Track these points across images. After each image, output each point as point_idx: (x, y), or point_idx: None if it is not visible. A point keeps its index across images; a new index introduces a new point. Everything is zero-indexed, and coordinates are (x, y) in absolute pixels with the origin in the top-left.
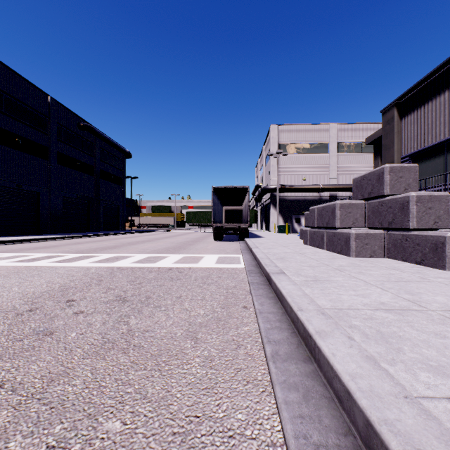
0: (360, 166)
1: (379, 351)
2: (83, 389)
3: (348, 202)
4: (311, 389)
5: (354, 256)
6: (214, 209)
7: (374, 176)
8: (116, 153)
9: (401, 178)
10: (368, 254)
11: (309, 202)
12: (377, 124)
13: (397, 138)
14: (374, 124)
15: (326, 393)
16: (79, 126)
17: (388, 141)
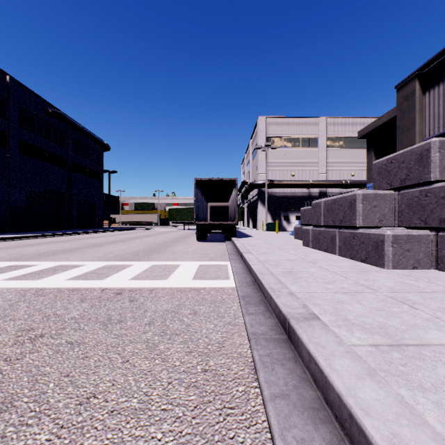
0: (350, 161)
1: None
2: None
3: (373, 193)
4: None
5: (391, 267)
6: (196, 205)
7: (411, 157)
8: (92, 145)
9: None
10: (409, 264)
11: (298, 198)
12: (367, 118)
13: (419, 117)
14: (364, 119)
15: None
16: (47, 112)
17: (406, 121)
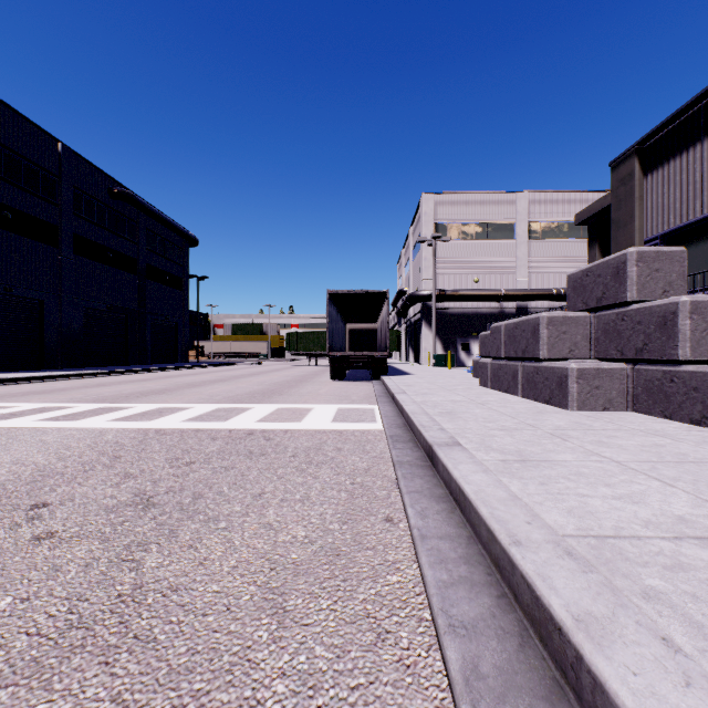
0: (565, 260)
1: None
2: None
3: (561, 315)
4: None
5: (576, 408)
6: (330, 329)
7: (608, 270)
8: (173, 238)
9: (657, 272)
10: (599, 405)
11: (484, 317)
12: (591, 192)
13: (639, 208)
14: (587, 193)
15: None
16: (111, 192)
17: (623, 214)
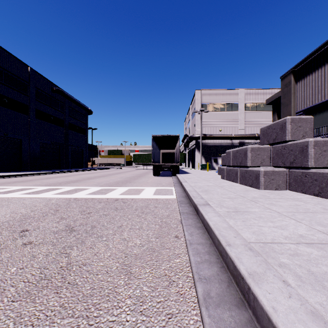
0: (261, 120)
1: (321, 302)
2: None
3: (257, 146)
4: None
5: (263, 189)
6: (153, 152)
7: (278, 126)
8: (81, 110)
9: (299, 127)
10: (273, 187)
11: (224, 147)
12: (274, 89)
13: (293, 98)
14: (271, 90)
15: None
16: (52, 90)
17: (286, 100)
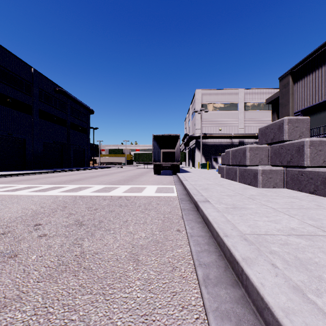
0: (261, 120)
1: (302, 280)
2: (31, 316)
3: (255, 146)
4: (242, 318)
5: (261, 187)
6: (154, 151)
7: (275, 126)
8: (82, 110)
9: (296, 127)
10: (271, 185)
11: (224, 146)
12: (273, 89)
13: (291, 98)
14: (271, 89)
15: (257, 323)
16: (55, 90)
17: (284, 100)
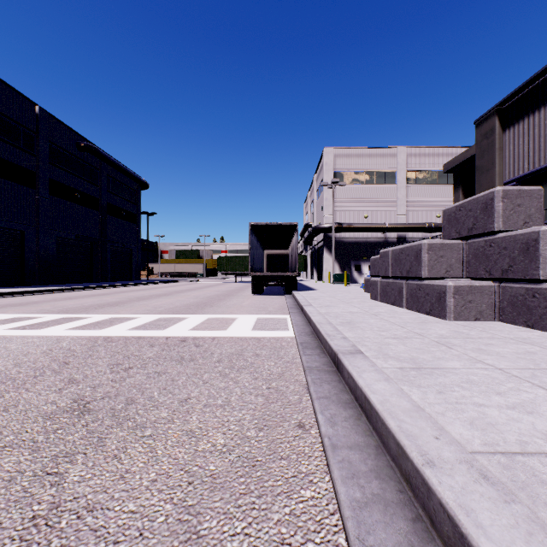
0: (435, 200)
1: None
2: None
3: (439, 242)
4: None
5: (453, 319)
6: (252, 253)
7: (477, 205)
8: (128, 182)
9: (518, 206)
10: (472, 316)
11: (372, 245)
12: (455, 148)
13: (499, 157)
14: (452, 149)
15: None
16: (79, 146)
17: (485, 161)
